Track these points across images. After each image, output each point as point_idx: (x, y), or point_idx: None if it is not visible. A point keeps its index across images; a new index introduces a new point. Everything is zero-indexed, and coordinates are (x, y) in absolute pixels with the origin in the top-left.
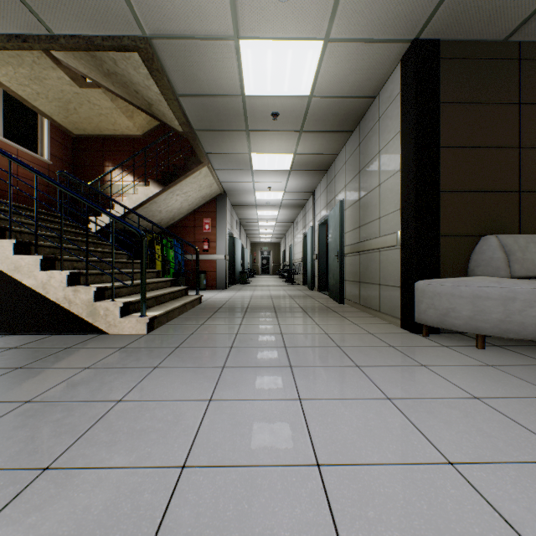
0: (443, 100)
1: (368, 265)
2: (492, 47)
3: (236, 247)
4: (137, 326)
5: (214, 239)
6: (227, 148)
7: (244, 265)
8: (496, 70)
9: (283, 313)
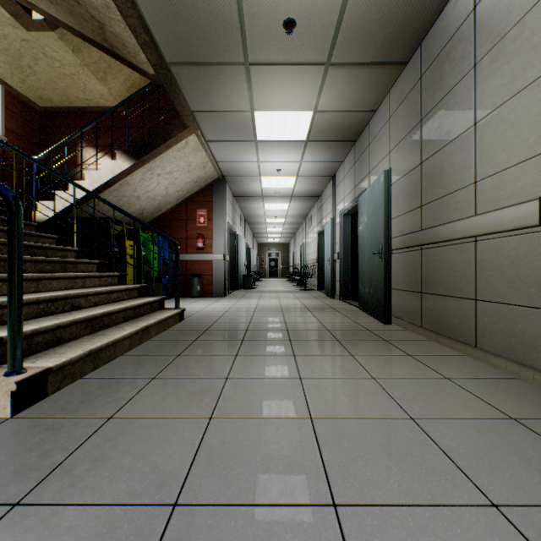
0: None
1: (444, 266)
2: None
3: (239, 246)
4: None
5: (211, 234)
6: (220, 102)
7: (249, 267)
8: None
9: (303, 344)
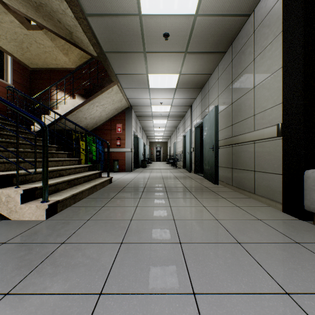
0: None
1: (242, 155)
2: None
3: (139, 144)
4: (37, 212)
5: (124, 137)
6: (130, 69)
7: (145, 155)
8: None
9: (172, 193)
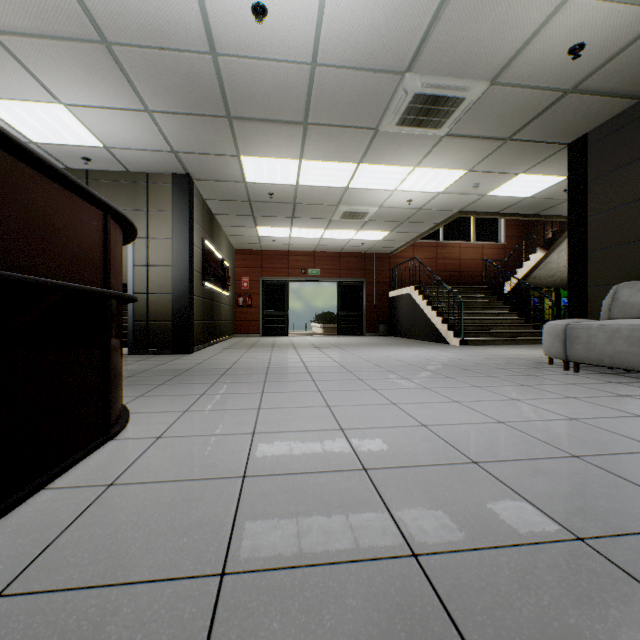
0: (590, 179)
1: None
2: (633, 109)
3: None
4: (456, 342)
5: None
6: None
7: None
8: (638, 128)
9: None
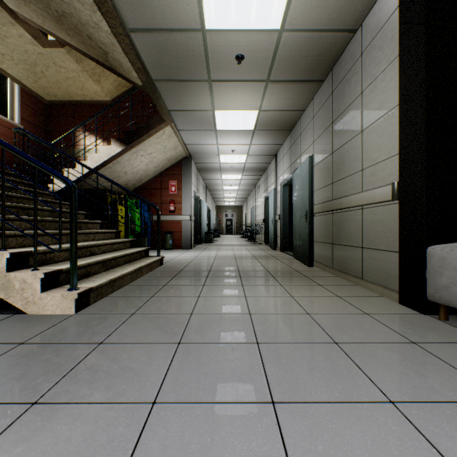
0: None
1: (345, 225)
2: None
3: (202, 209)
4: (63, 303)
5: (180, 200)
6: (189, 104)
7: (210, 225)
8: None
9: (249, 279)
